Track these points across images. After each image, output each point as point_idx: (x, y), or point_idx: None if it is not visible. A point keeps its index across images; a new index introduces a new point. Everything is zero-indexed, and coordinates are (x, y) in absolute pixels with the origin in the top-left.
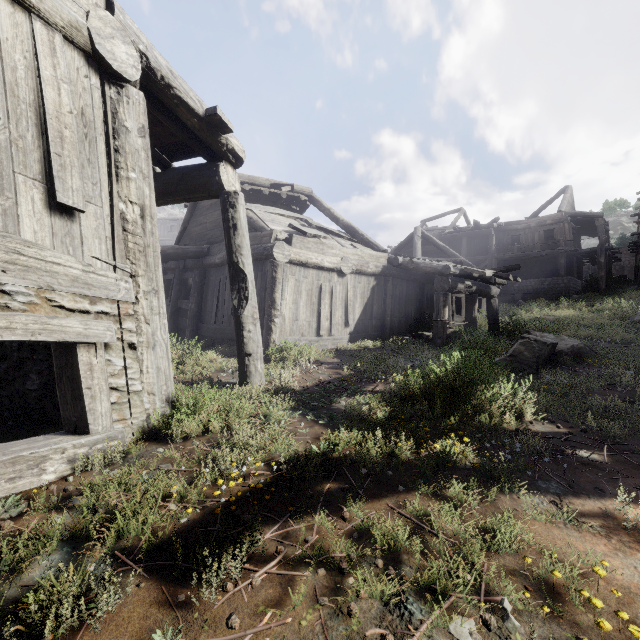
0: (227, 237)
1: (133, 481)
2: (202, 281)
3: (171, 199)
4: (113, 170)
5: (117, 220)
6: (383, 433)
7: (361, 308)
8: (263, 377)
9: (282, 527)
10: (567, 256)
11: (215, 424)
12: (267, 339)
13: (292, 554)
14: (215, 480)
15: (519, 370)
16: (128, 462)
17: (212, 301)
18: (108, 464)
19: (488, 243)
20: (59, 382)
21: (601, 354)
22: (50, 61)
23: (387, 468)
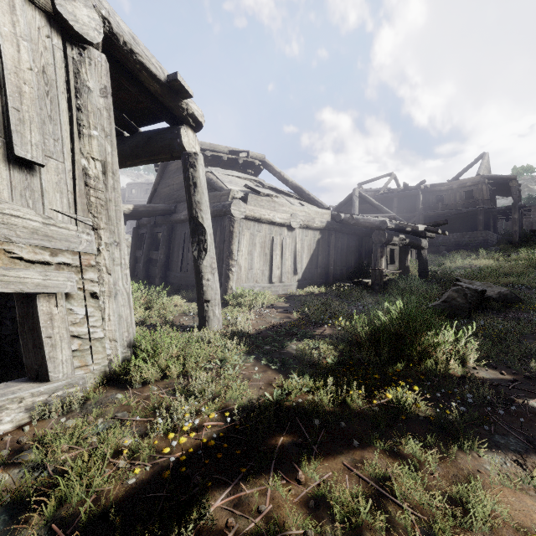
0: (188, 194)
1: (87, 432)
2: (170, 235)
3: (138, 160)
4: (75, 128)
5: (79, 175)
6: (334, 380)
7: (308, 258)
8: (221, 321)
9: (234, 491)
10: (485, 213)
11: (173, 369)
12: (225, 286)
13: (244, 529)
14: (168, 431)
15: (454, 315)
16: (86, 409)
17: (178, 252)
18: (67, 411)
19: (416, 202)
20: (21, 331)
21: (526, 300)
22: (9, 18)
23: (340, 420)
